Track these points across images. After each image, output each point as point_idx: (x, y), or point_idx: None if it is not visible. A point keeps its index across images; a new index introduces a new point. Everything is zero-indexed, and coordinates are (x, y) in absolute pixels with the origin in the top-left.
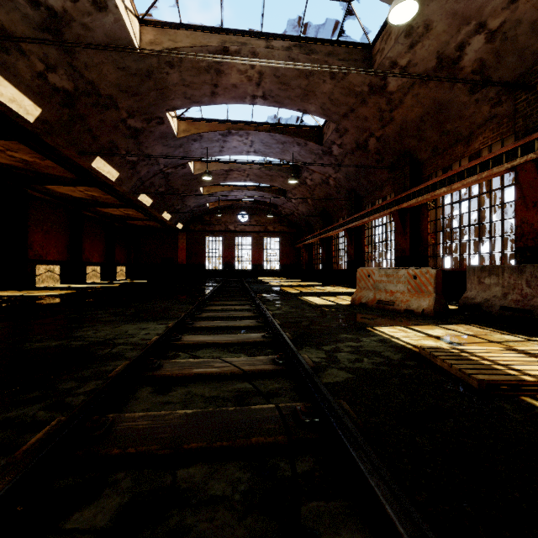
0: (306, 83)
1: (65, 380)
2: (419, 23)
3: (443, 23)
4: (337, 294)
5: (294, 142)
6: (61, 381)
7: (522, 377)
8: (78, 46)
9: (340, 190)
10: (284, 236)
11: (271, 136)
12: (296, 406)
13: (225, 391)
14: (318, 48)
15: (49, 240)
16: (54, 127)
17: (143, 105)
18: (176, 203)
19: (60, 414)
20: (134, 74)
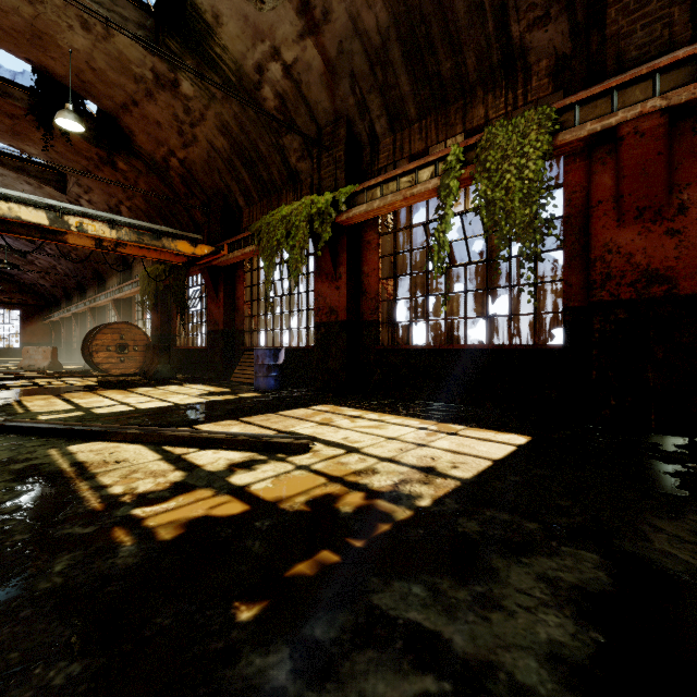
0: None
1: None
2: None
3: None
4: None
5: (4, 235)
6: None
7: None
8: None
9: (71, 278)
10: (28, 309)
11: None
12: None
13: None
14: None
15: None
16: None
17: None
18: None
19: None
20: None
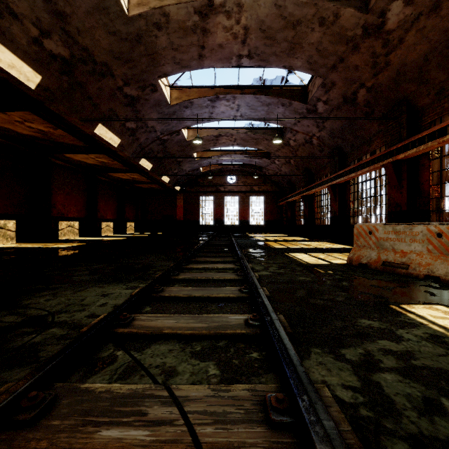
0: (293, 35)
1: None
2: None
3: None
4: (325, 250)
5: (279, 103)
6: None
7: None
8: None
9: (324, 148)
10: (268, 195)
11: (256, 98)
12: None
13: None
14: None
15: (69, 201)
16: (55, 94)
17: (136, 72)
18: (174, 167)
19: None
20: (125, 39)
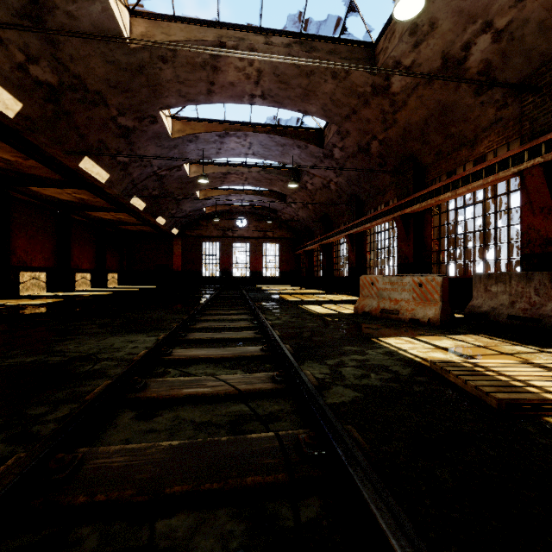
0: (307, 83)
1: (36, 404)
2: (424, 21)
3: (449, 22)
4: (339, 302)
5: (294, 144)
6: (31, 405)
7: (544, 395)
8: (60, 34)
9: (342, 195)
10: (284, 242)
11: (270, 138)
12: (298, 435)
13: (218, 415)
14: (319, 45)
15: (34, 246)
16: (37, 123)
17: (134, 102)
18: (171, 207)
19: (23, 448)
20: (125, 69)
